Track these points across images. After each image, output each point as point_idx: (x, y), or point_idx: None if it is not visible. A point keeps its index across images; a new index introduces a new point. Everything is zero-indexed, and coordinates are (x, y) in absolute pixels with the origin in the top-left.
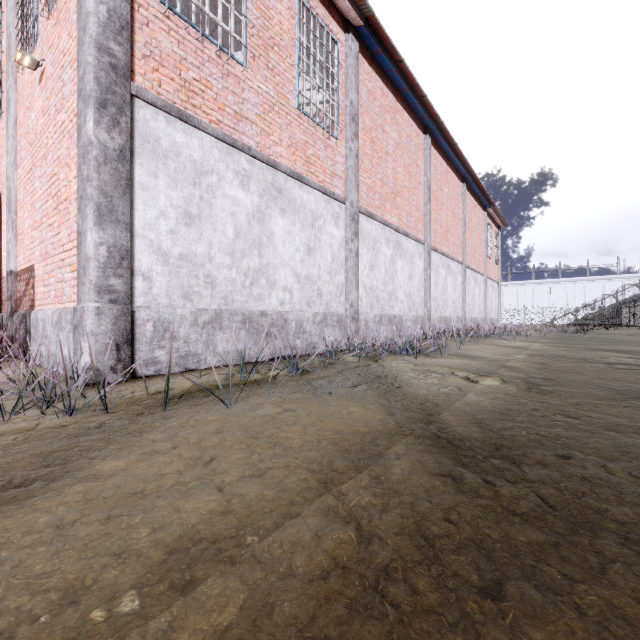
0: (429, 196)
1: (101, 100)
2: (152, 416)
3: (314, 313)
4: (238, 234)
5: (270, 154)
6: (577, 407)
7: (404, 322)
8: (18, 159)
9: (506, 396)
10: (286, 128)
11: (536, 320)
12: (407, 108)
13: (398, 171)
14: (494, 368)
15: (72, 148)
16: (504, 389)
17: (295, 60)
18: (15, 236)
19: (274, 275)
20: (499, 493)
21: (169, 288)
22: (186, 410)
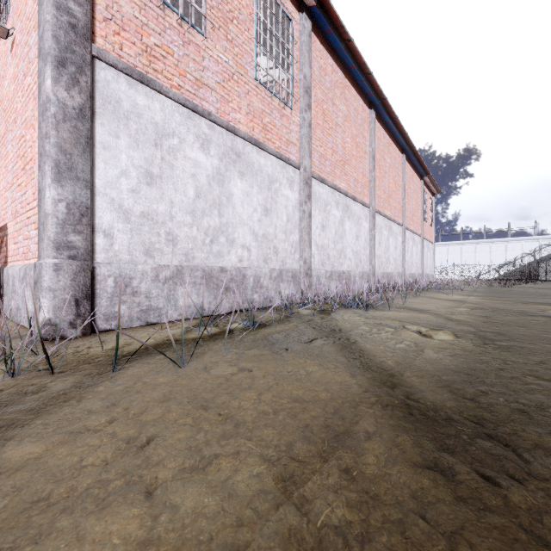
0: (374, 164)
1: (60, 58)
2: (99, 377)
3: (271, 269)
4: (199, 194)
5: (229, 120)
6: (543, 366)
7: (352, 277)
8: None
9: (465, 353)
10: (244, 97)
11: (464, 275)
12: (354, 85)
13: (346, 141)
14: (442, 321)
15: (36, 109)
16: (460, 344)
17: (253, 34)
18: None
19: (233, 233)
20: (510, 502)
21: (130, 245)
22: (137, 370)
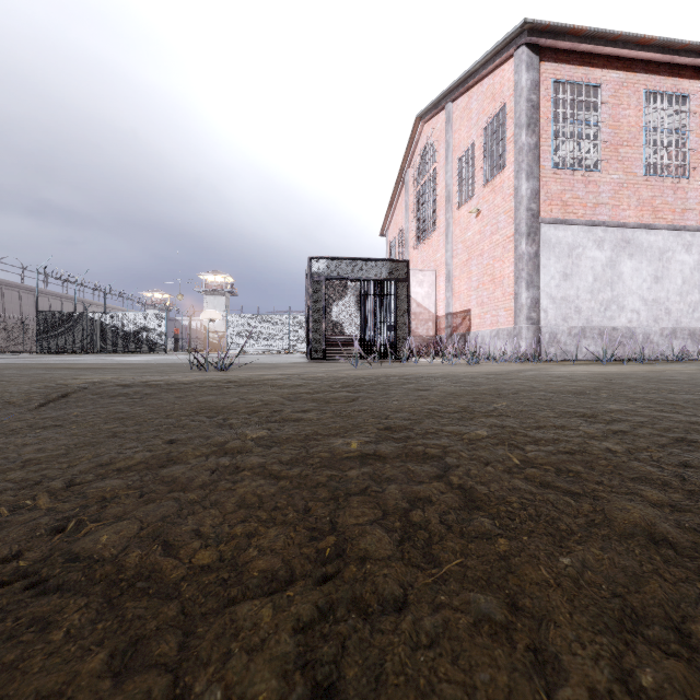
0: None
1: (528, 233)
2: (569, 365)
3: (661, 328)
4: (595, 279)
5: (619, 219)
6: None
7: None
8: (454, 254)
9: None
10: (633, 195)
11: None
12: None
13: None
14: None
15: (505, 253)
16: None
17: (642, 140)
18: (452, 294)
19: (623, 302)
20: None
21: (555, 316)
22: (583, 365)
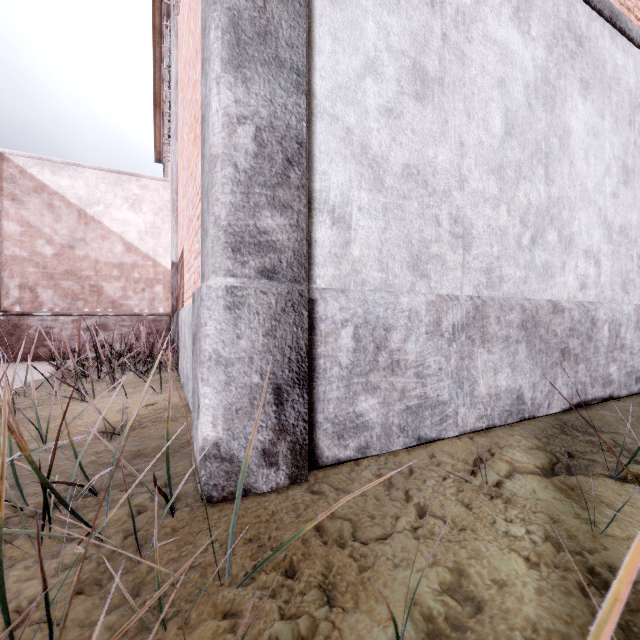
0: None
1: None
2: None
3: (635, 306)
4: (509, 128)
5: None
6: None
7: None
8: (178, 126)
9: None
10: None
11: None
12: None
13: None
14: None
15: None
16: None
17: None
18: (176, 220)
19: (569, 223)
20: None
21: (383, 245)
22: None
